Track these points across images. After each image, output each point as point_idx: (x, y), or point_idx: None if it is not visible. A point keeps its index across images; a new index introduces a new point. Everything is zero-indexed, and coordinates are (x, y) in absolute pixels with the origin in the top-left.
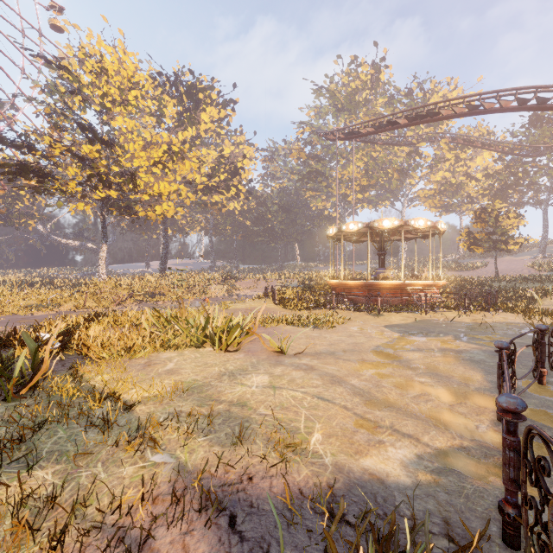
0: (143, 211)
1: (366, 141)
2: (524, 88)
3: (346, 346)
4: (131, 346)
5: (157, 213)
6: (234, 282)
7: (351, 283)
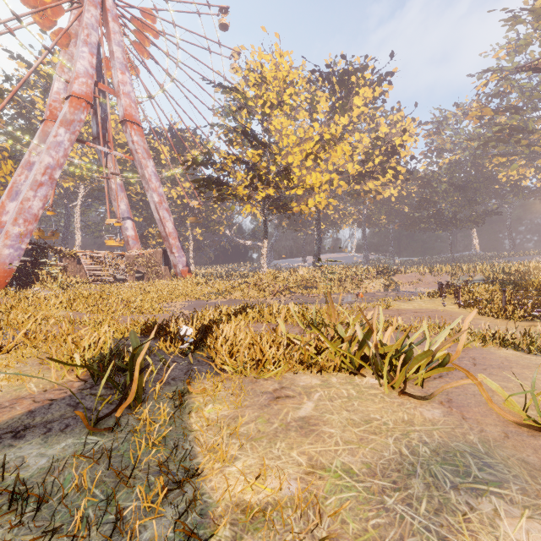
0: (297, 206)
1: None
2: None
3: None
4: (260, 358)
5: (310, 207)
6: (391, 276)
7: None
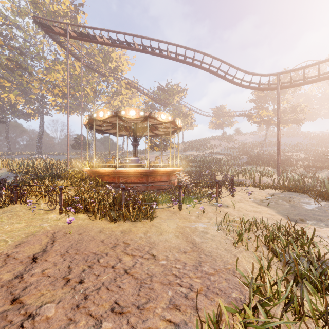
0: None
1: (75, 56)
2: (217, 58)
3: None
4: None
5: None
6: None
7: (132, 171)
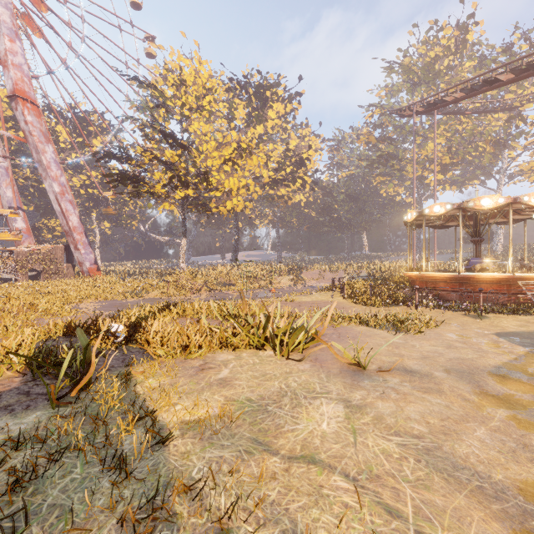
0: (216, 207)
1: (450, 112)
2: None
3: (447, 361)
4: (188, 344)
5: (228, 208)
6: (300, 273)
7: (436, 276)
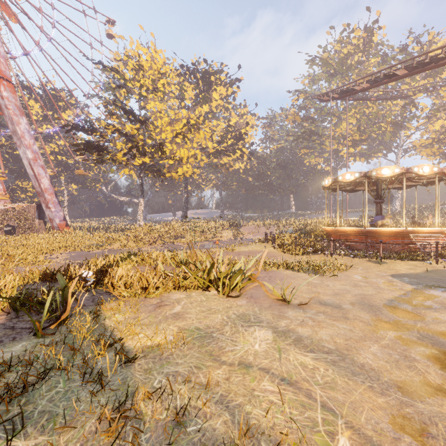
0: (169, 172)
1: (359, 99)
2: None
3: (352, 297)
4: (147, 286)
5: (179, 174)
6: (239, 228)
7: (347, 230)
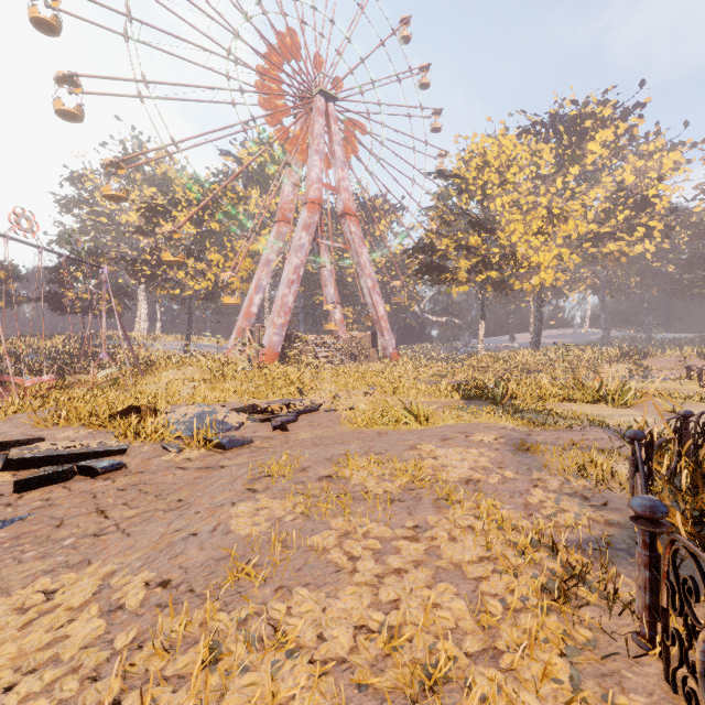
0: (518, 284)
1: None
2: None
3: None
4: (543, 395)
5: (534, 284)
6: (640, 360)
7: None
